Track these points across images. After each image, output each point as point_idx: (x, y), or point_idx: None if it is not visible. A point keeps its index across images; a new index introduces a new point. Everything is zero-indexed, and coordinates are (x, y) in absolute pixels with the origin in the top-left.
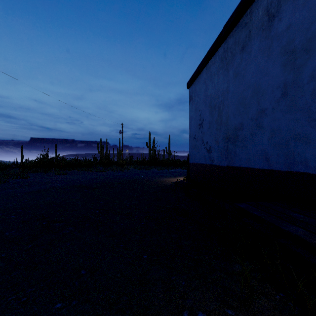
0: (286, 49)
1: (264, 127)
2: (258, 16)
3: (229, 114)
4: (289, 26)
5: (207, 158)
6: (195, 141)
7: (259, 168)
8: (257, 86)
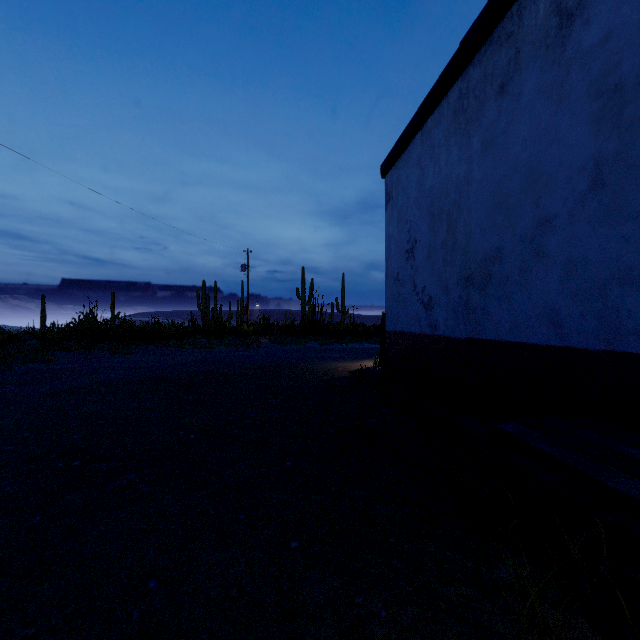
0: (601, 86)
1: (551, 256)
2: (538, 18)
3: (472, 229)
4: (608, 35)
5: (423, 322)
6: (399, 287)
7: (539, 343)
8: (534, 167)
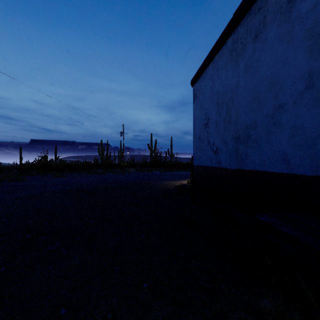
0: (312, 32)
1: (283, 125)
2: None
3: (240, 112)
4: (316, 4)
5: (213, 160)
6: (200, 142)
7: (276, 171)
8: (274, 78)
